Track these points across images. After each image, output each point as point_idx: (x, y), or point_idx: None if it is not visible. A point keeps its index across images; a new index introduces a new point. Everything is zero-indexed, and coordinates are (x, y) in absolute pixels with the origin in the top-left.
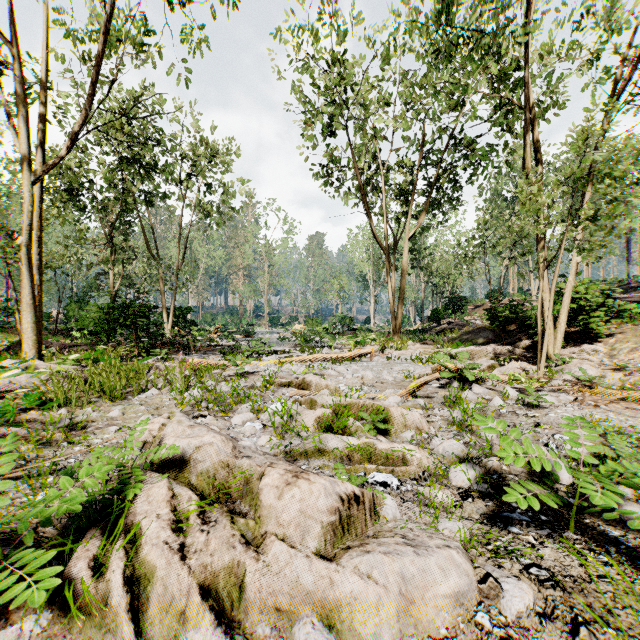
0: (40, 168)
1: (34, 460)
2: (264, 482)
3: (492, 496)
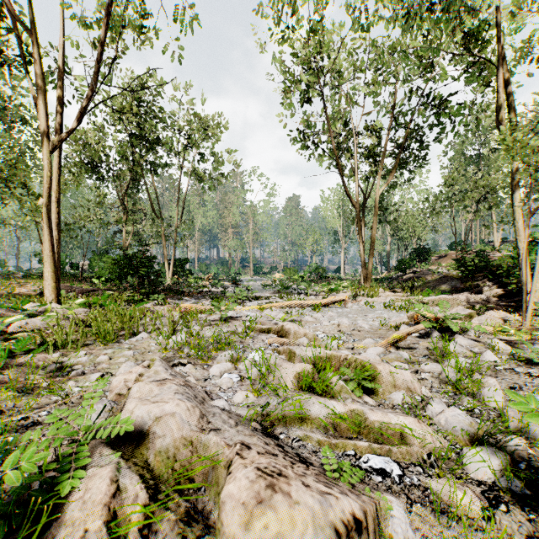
0: (56, 139)
1: (8, 411)
2: (228, 489)
3: (531, 501)
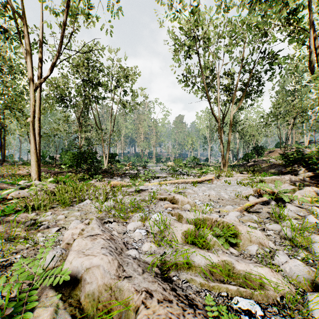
0: (38, 82)
1: None
2: None
3: None
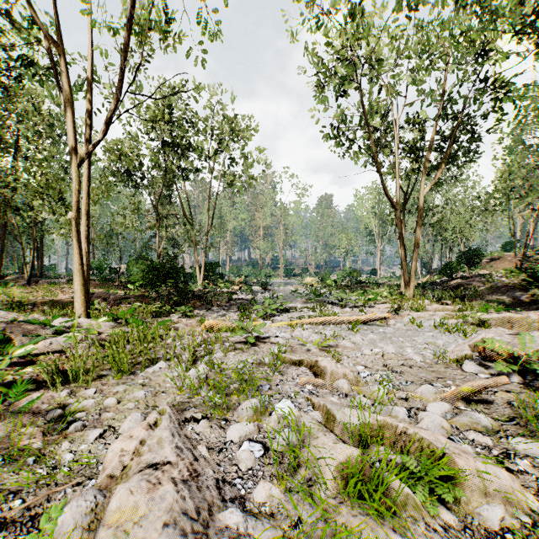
0: (84, 152)
1: None
2: None
3: None
